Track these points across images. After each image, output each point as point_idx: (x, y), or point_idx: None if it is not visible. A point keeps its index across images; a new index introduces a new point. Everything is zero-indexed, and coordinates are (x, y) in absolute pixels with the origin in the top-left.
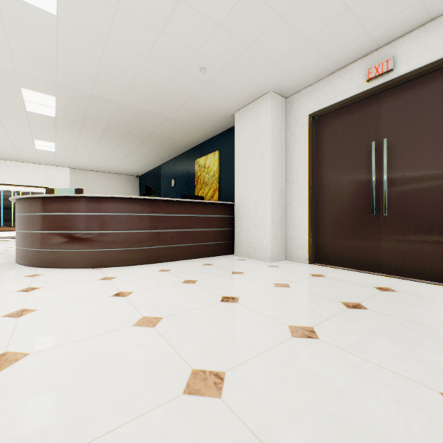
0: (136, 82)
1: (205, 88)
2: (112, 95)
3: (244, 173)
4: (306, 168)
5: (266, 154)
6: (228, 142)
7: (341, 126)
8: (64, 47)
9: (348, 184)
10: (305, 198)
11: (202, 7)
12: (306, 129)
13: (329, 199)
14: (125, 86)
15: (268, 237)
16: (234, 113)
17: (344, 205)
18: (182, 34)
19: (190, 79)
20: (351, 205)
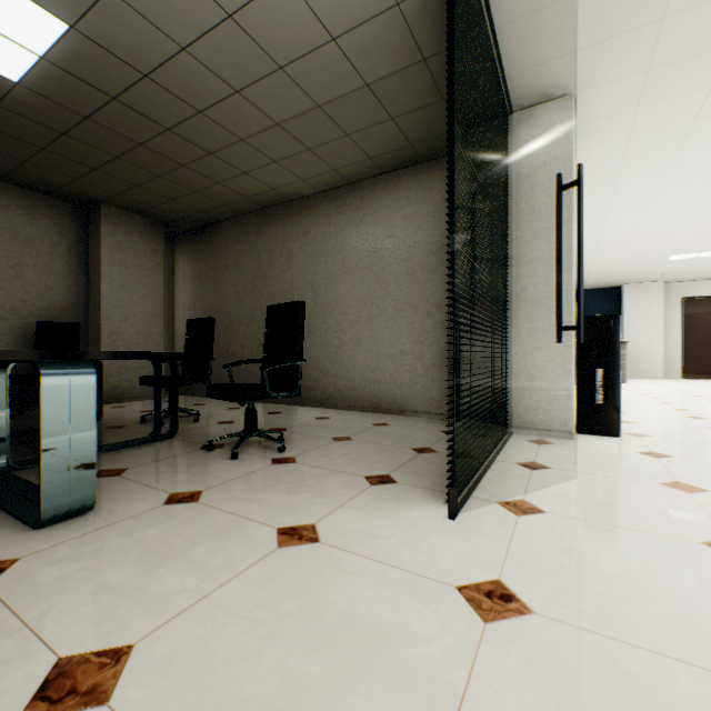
0: (625, 272)
1: (643, 277)
2: (597, 274)
3: (635, 325)
4: (678, 326)
5: (658, 317)
6: (595, 298)
7: (701, 308)
8: (639, 264)
9: (706, 337)
10: (678, 343)
11: (709, 266)
12: (679, 305)
13: (693, 344)
14: (615, 273)
15: (661, 365)
16: (622, 284)
17: (703, 348)
18: (685, 268)
19: (647, 275)
20: (707, 348)
